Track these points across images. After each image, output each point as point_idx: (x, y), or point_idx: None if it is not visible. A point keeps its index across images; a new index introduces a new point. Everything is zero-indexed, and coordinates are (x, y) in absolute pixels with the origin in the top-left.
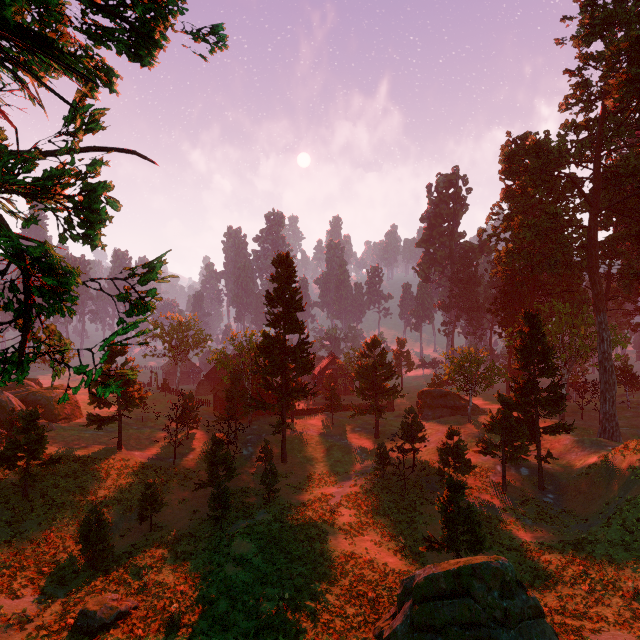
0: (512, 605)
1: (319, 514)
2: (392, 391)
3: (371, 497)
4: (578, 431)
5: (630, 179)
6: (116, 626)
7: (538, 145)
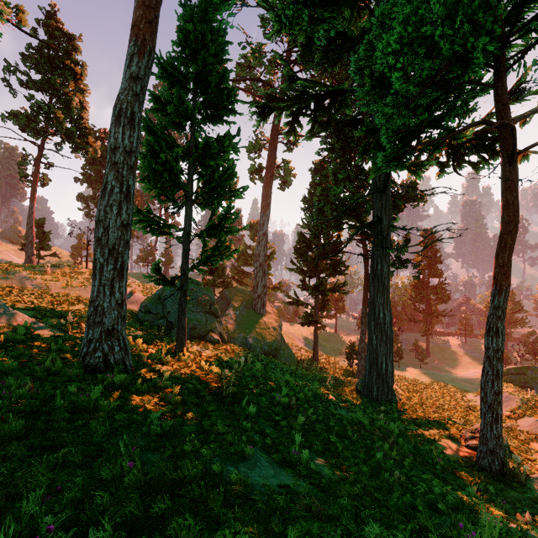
0: None
1: (454, 376)
2: (519, 322)
3: None
4: None
5: None
6: None
7: None
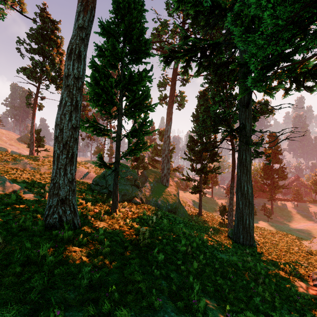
0: None
1: (291, 228)
2: None
3: None
4: None
5: None
6: None
7: None
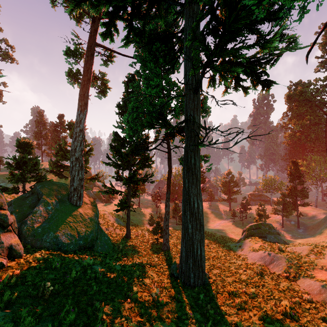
0: (271, 230)
1: (212, 229)
2: (236, 192)
3: (230, 226)
4: (322, 211)
5: None
6: (170, 236)
7: (301, 91)
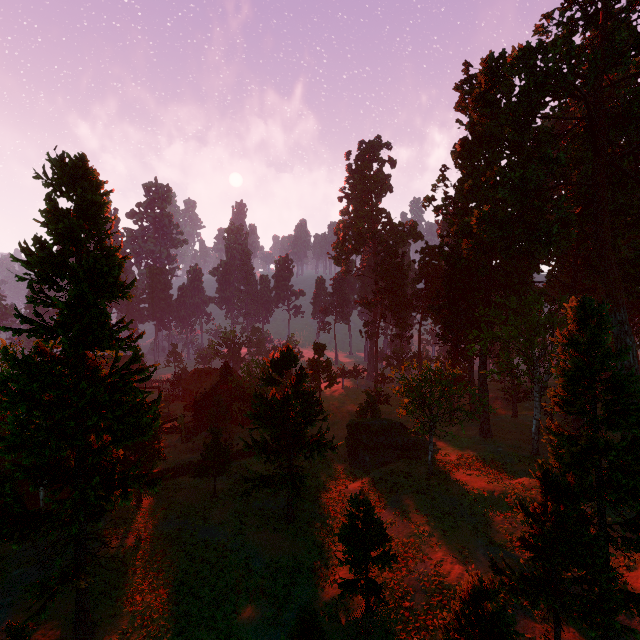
0: None
1: None
2: (317, 443)
3: None
4: None
5: (633, 126)
6: None
7: (538, 48)
